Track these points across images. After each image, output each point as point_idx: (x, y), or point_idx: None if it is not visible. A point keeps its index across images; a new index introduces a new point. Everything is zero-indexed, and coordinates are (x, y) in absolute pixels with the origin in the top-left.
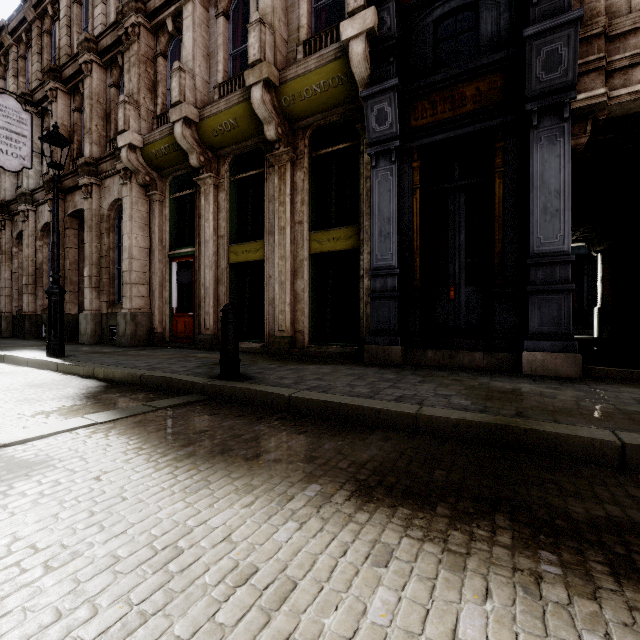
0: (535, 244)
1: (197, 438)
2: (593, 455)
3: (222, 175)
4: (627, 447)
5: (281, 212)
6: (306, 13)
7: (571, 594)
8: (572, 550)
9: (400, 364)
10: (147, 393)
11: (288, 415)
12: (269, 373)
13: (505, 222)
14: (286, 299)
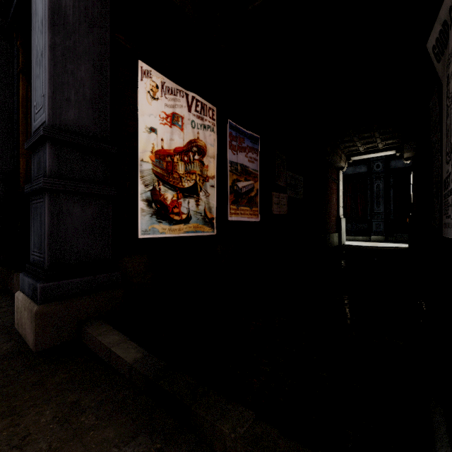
0: (33, 117)
1: None
2: None
3: None
4: None
5: None
6: None
7: None
8: None
9: None
10: None
11: None
12: None
13: None
14: None
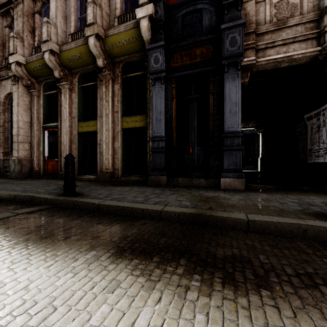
0: (226, 127)
1: (35, 230)
2: (236, 226)
3: (74, 83)
4: (250, 221)
5: (106, 106)
6: (119, 2)
7: (199, 295)
8: (209, 273)
9: (165, 185)
10: (17, 205)
11: (97, 214)
12: (94, 192)
13: (214, 116)
14: (109, 152)
